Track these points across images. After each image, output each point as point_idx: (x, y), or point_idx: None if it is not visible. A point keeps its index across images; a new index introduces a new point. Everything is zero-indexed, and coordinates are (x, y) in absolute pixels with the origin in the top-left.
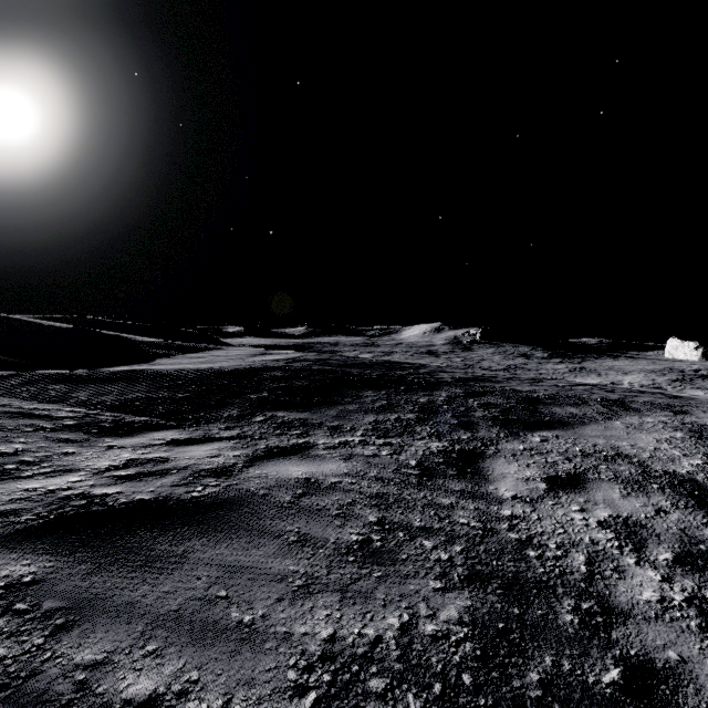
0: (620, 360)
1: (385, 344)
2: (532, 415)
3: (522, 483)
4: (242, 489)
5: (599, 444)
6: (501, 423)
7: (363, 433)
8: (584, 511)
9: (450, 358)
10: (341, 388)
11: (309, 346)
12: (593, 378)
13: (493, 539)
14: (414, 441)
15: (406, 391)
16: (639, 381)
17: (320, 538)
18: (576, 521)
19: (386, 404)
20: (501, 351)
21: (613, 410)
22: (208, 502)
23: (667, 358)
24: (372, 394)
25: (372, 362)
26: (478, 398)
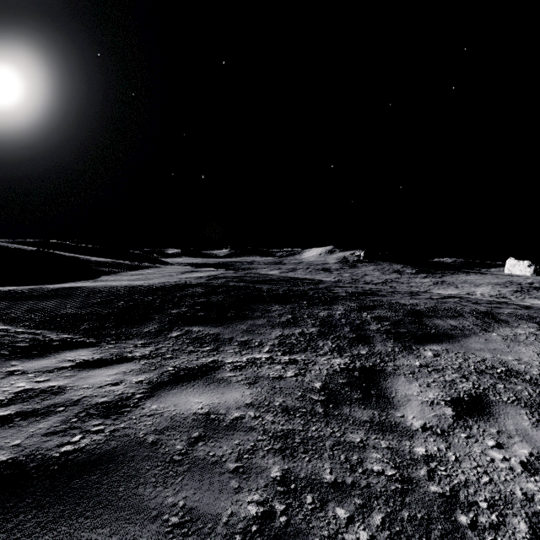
0: (471, 275)
1: (290, 263)
2: (419, 328)
3: (428, 409)
4: (129, 435)
5: (487, 358)
6: (394, 336)
7: (270, 348)
8: (502, 447)
9: (341, 274)
10: (252, 303)
11: (231, 264)
12: (452, 290)
13: (415, 496)
14: (317, 358)
15: (308, 305)
16: (488, 292)
17: (209, 515)
18: (498, 463)
19: (291, 318)
20: (380, 268)
21: (486, 322)
22: (80, 461)
23: (507, 274)
24: (279, 308)
25: (279, 278)
26: (370, 312)
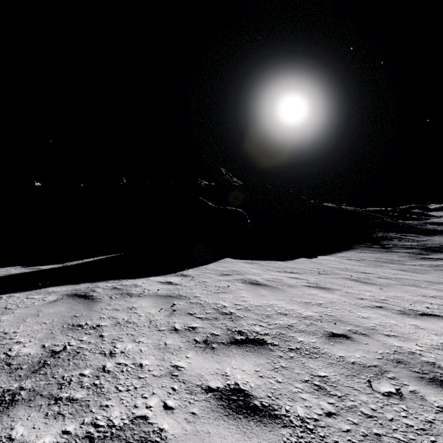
0: None
1: None
2: None
3: None
4: None
5: None
6: None
7: None
8: None
9: None
10: None
11: None
12: None
13: None
14: None
15: None
16: None
17: None
18: None
19: None
20: None
21: None
22: None
23: None
24: None
25: None
26: None
